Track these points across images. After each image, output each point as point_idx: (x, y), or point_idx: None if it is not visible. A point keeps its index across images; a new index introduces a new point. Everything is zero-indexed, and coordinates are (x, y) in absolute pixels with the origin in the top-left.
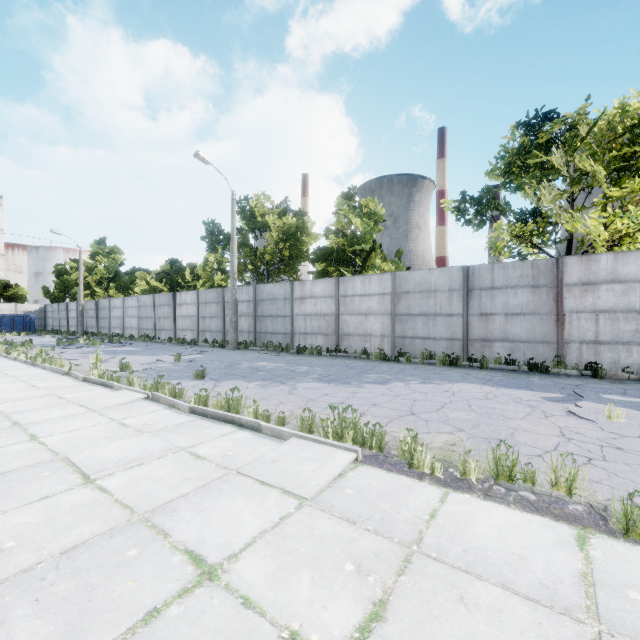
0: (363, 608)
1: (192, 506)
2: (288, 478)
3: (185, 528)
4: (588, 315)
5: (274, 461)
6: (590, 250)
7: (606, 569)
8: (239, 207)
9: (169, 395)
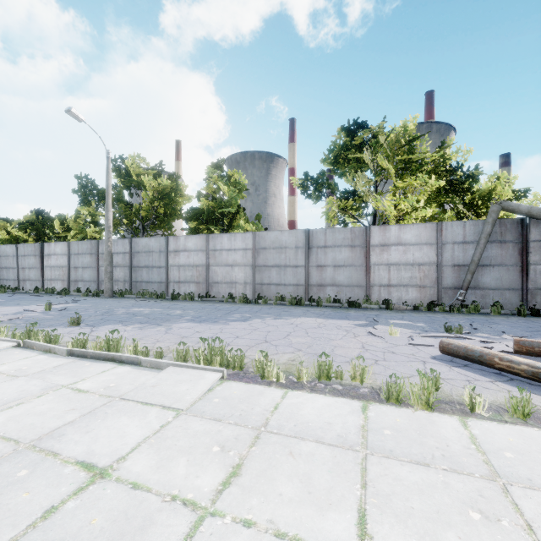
0: (225, 471)
1: (79, 429)
2: (167, 397)
3: (74, 446)
4: (384, 267)
5: (154, 386)
6: (386, 222)
7: (375, 421)
8: (114, 165)
9: (43, 341)
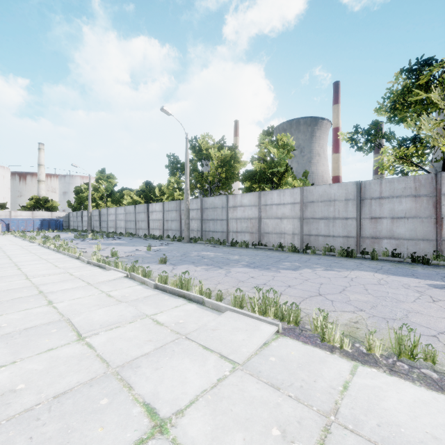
0: None
1: (151, 364)
2: (224, 345)
3: (145, 383)
4: None
5: (213, 330)
6: None
7: None
8: (191, 144)
9: (141, 275)
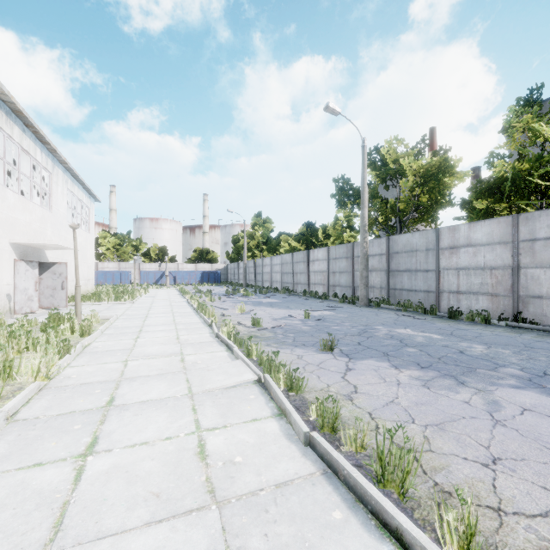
0: None
1: None
2: None
3: None
4: None
5: None
6: None
7: None
8: (368, 159)
9: (284, 382)
